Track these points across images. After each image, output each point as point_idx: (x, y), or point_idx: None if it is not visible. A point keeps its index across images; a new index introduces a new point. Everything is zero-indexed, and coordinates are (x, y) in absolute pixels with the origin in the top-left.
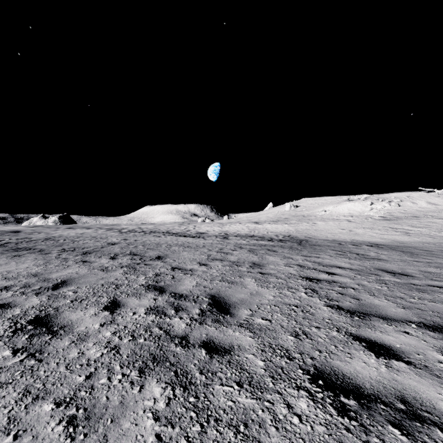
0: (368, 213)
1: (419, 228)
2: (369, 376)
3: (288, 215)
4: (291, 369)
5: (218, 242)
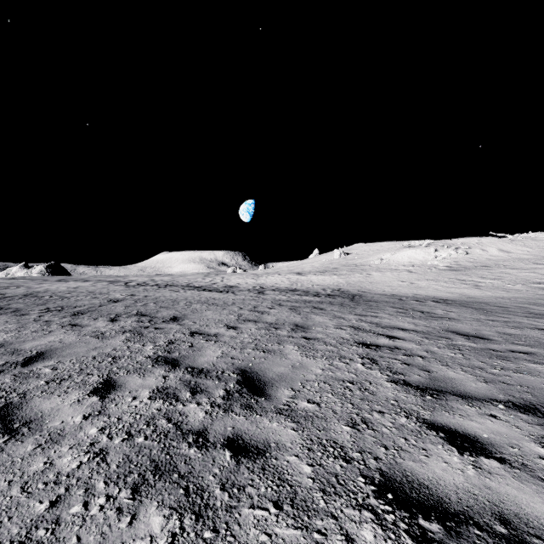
0: (432, 262)
1: (490, 279)
2: (453, 484)
3: (337, 264)
4: (349, 478)
5: (251, 298)
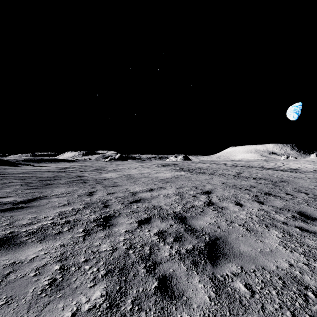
0: None
1: None
2: None
3: None
4: None
5: None
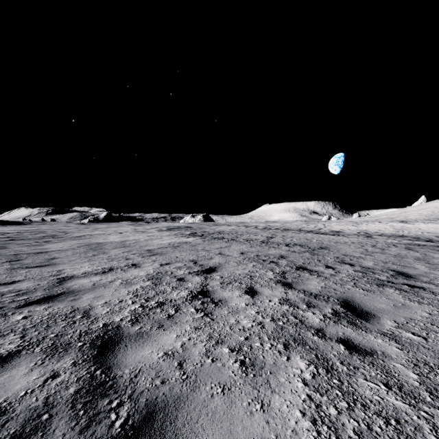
0: None
1: None
2: None
3: None
4: None
5: (364, 240)
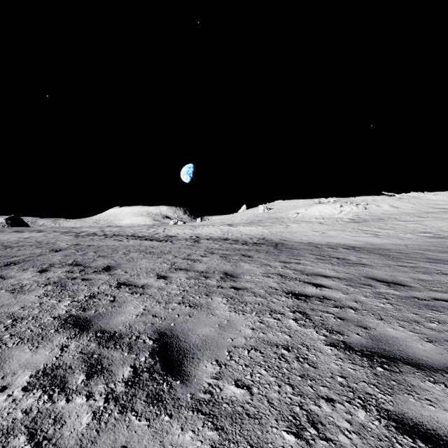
0: (338, 215)
1: (386, 229)
2: None
3: (261, 217)
4: None
5: (187, 247)
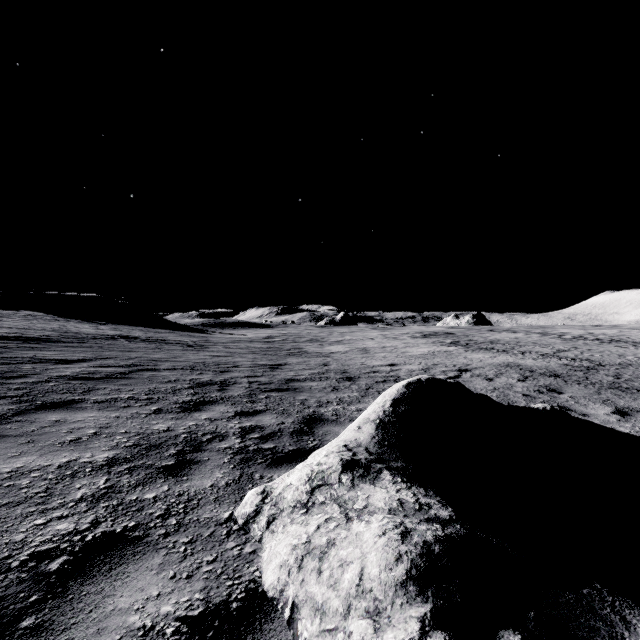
0: None
1: None
2: None
3: None
4: None
5: None
